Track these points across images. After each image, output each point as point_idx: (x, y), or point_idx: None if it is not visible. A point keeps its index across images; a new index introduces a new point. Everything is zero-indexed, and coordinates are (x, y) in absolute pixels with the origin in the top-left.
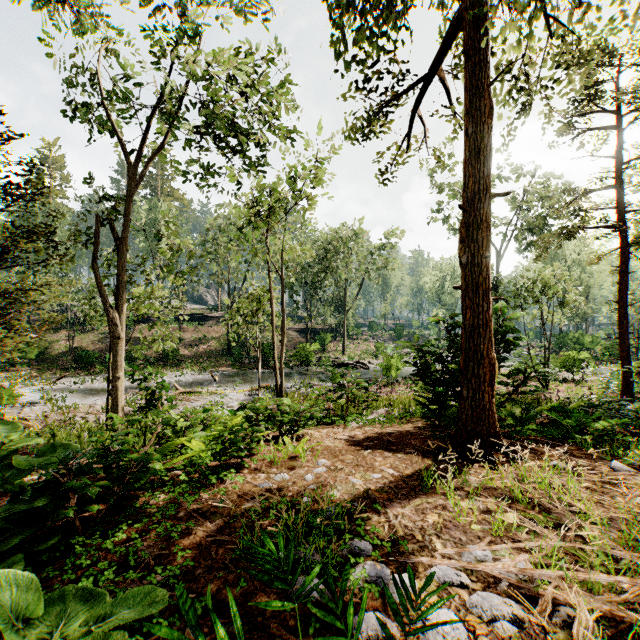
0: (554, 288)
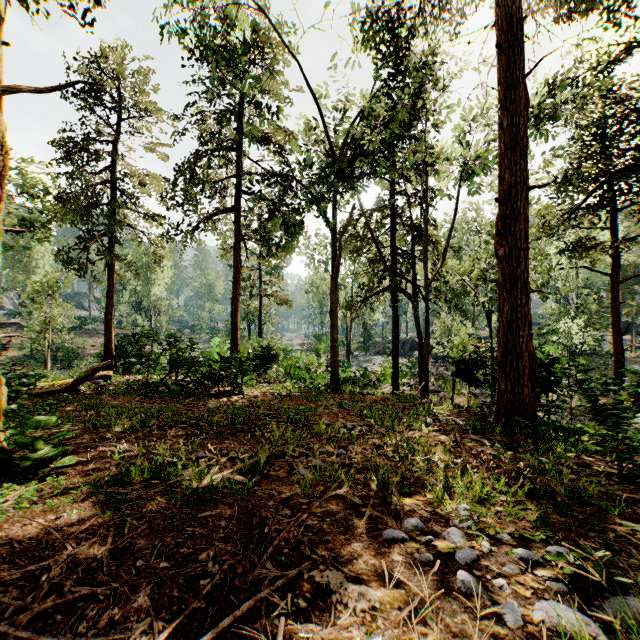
0: (258, 312)
